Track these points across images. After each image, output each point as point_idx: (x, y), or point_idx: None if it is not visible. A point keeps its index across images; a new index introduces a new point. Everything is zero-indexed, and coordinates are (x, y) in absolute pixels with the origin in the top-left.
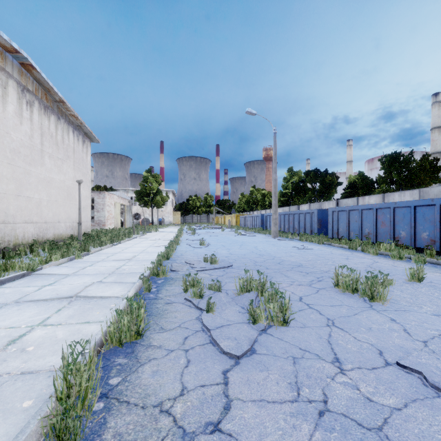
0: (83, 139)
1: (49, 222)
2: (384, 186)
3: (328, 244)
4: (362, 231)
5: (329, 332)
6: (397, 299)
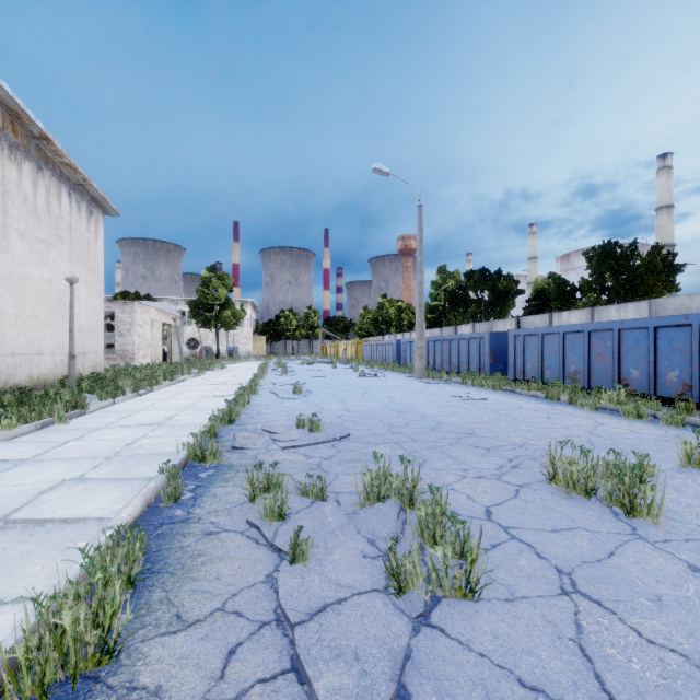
0: (90, 208)
1: (19, 353)
2: (592, 295)
3: (509, 391)
4: (565, 368)
5: (573, 616)
6: (678, 510)
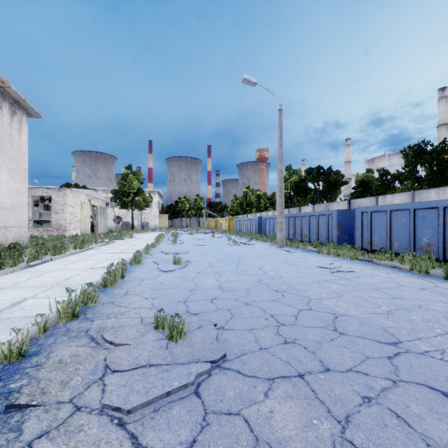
0: (12, 109)
1: None
2: (409, 182)
3: (366, 261)
4: (416, 240)
5: None
6: None
